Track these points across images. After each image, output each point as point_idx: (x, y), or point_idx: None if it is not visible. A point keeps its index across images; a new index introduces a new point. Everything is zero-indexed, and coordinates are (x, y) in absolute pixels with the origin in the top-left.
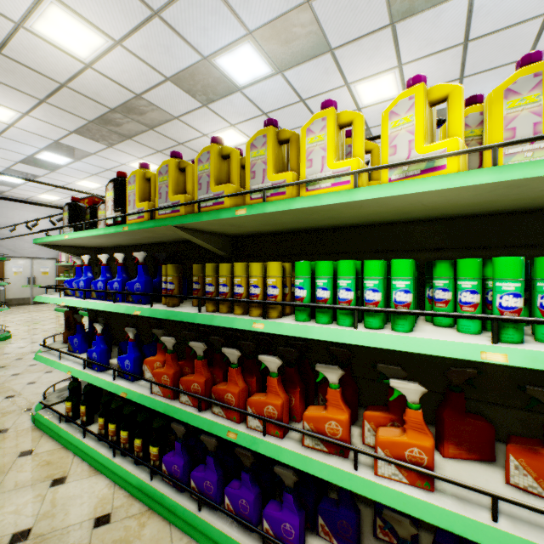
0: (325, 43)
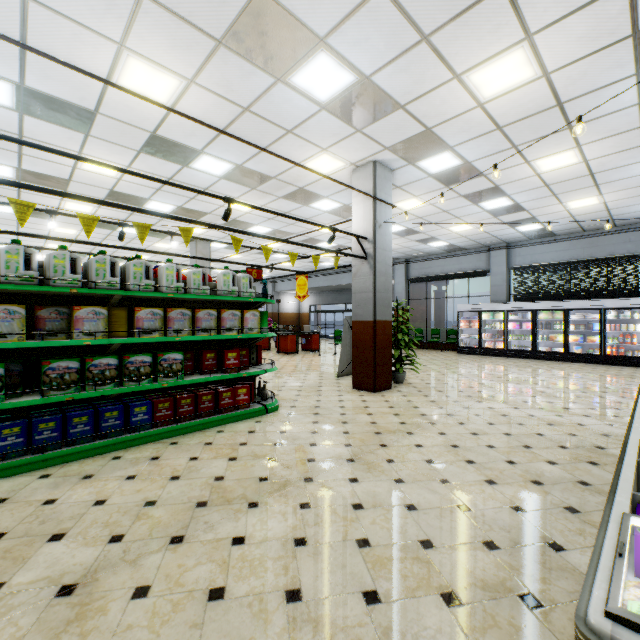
0: (66, 188)
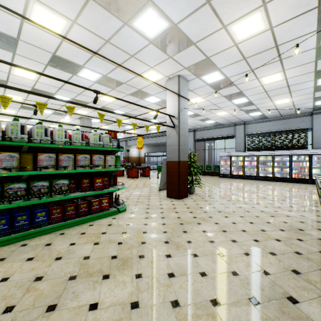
0: None
